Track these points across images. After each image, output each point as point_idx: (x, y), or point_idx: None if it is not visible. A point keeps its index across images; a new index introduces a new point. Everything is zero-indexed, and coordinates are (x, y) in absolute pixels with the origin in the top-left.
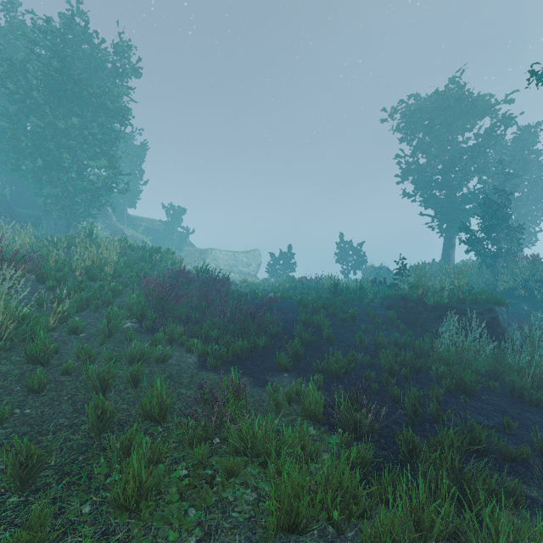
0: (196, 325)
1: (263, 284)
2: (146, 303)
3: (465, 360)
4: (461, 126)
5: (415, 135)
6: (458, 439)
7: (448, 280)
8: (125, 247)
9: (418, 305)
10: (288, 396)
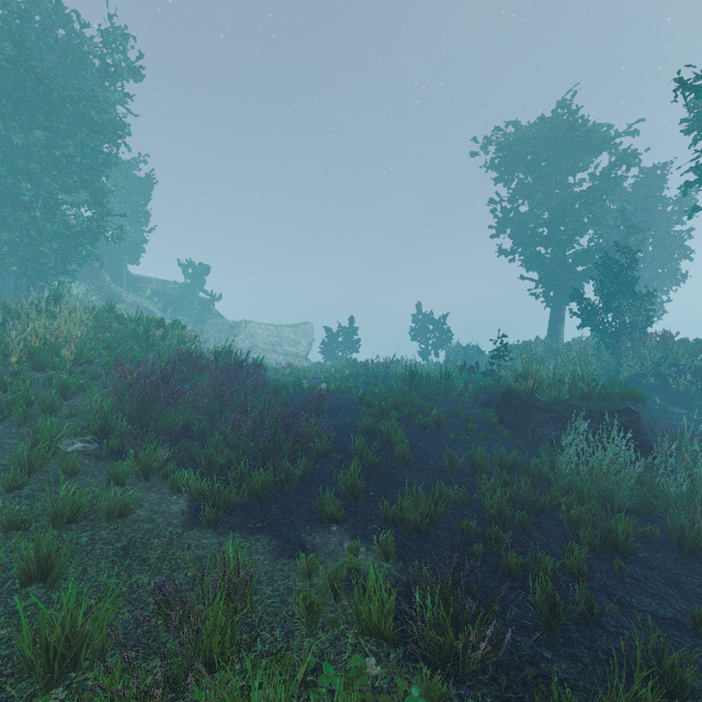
0: (195, 442)
1: (314, 370)
2: (123, 405)
3: (603, 488)
4: (572, 164)
5: (514, 174)
6: (653, 695)
7: (569, 367)
8: (110, 318)
9: (528, 402)
10: (330, 591)
